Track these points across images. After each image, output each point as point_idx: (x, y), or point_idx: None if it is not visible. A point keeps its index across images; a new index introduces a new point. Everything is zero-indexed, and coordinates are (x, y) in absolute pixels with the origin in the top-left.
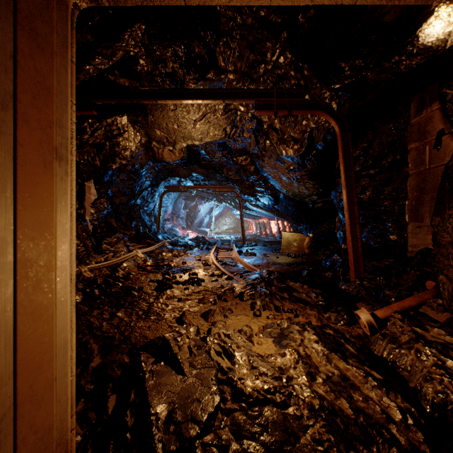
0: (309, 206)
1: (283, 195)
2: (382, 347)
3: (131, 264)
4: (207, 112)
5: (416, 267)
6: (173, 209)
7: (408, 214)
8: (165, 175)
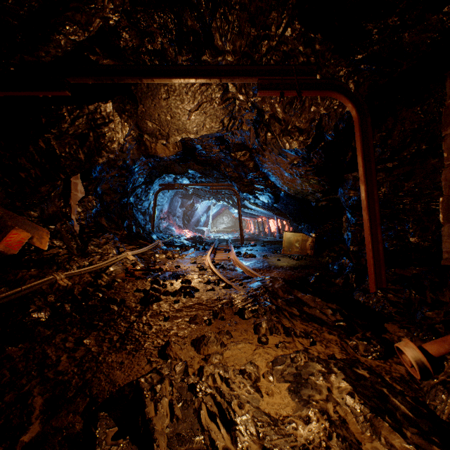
0: (311, 204)
1: (284, 192)
2: (448, 406)
3: (118, 268)
4: (202, 102)
5: None
6: (169, 208)
7: (443, 214)
8: (159, 172)
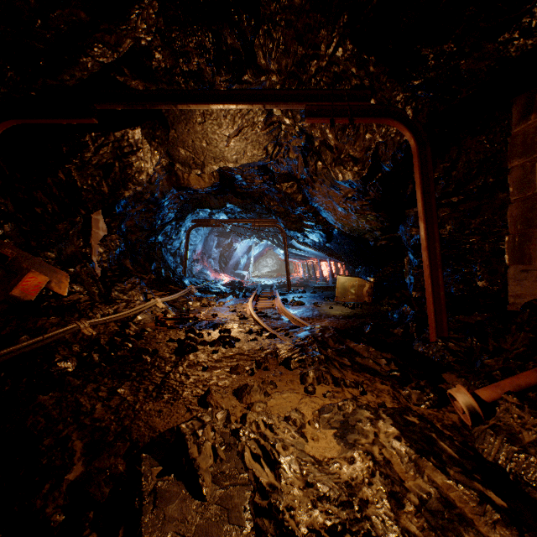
0: (370, 244)
1: (337, 230)
2: (495, 448)
3: (147, 317)
4: (243, 126)
5: (527, 327)
6: (204, 248)
7: (509, 254)
8: (192, 206)
